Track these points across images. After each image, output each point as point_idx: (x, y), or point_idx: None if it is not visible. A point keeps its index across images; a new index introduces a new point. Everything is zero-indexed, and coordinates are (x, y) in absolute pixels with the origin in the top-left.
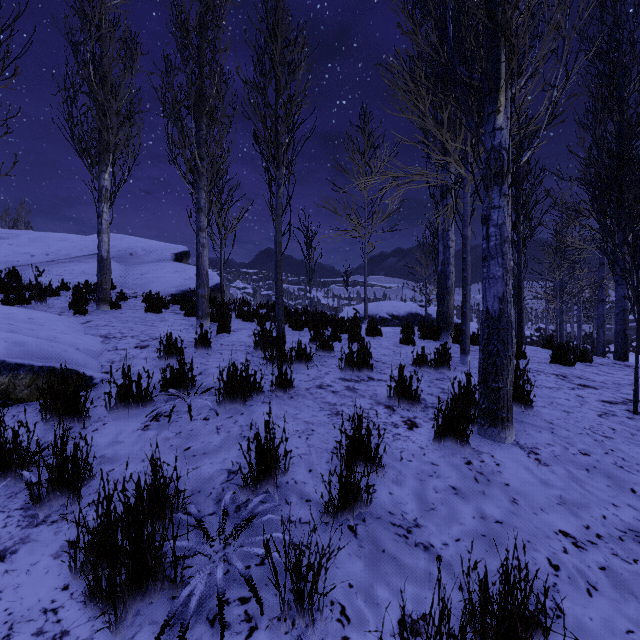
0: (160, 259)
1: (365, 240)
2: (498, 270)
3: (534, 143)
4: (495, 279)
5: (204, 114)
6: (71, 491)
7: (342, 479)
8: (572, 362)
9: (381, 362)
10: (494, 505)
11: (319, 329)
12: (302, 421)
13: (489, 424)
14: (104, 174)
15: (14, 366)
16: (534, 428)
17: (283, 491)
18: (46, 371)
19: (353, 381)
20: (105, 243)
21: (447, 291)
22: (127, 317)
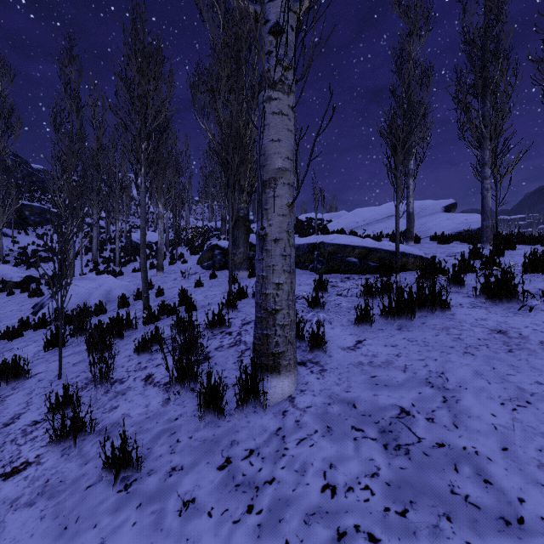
0: (432, 212)
1: None
2: None
3: None
4: None
5: (488, 94)
6: (458, 285)
7: None
8: None
9: None
10: None
11: None
12: None
13: None
14: (410, 161)
15: (407, 254)
16: None
17: None
18: (418, 257)
19: None
20: (411, 203)
21: None
22: (428, 246)
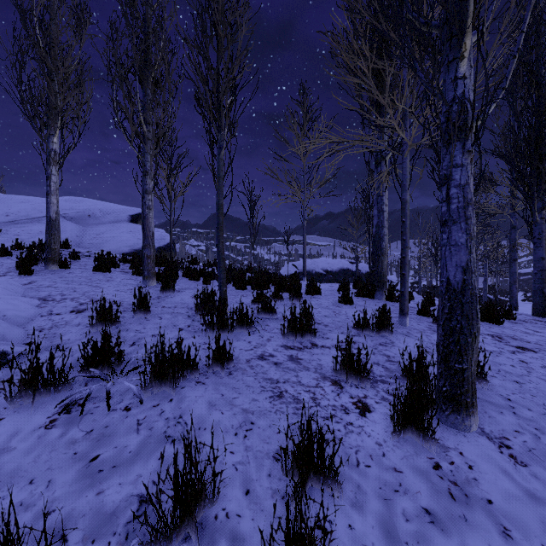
0: (117, 220)
1: (304, 204)
2: (461, 236)
3: (499, 95)
4: (457, 246)
5: (149, 79)
6: None
7: (289, 534)
8: (501, 320)
9: (323, 324)
10: (483, 541)
11: (261, 290)
12: (240, 409)
13: (451, 410)
14: (53, 137)
15: None
16: (494, 407)
17: (209, 535)
18: None
19: (296, 349)
20: (54, 204)
21: (381, 252)
22: (73, 277)
